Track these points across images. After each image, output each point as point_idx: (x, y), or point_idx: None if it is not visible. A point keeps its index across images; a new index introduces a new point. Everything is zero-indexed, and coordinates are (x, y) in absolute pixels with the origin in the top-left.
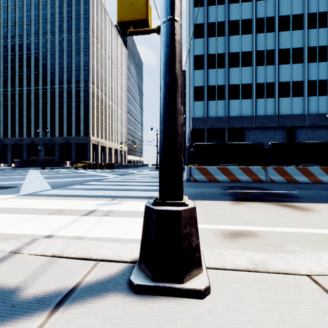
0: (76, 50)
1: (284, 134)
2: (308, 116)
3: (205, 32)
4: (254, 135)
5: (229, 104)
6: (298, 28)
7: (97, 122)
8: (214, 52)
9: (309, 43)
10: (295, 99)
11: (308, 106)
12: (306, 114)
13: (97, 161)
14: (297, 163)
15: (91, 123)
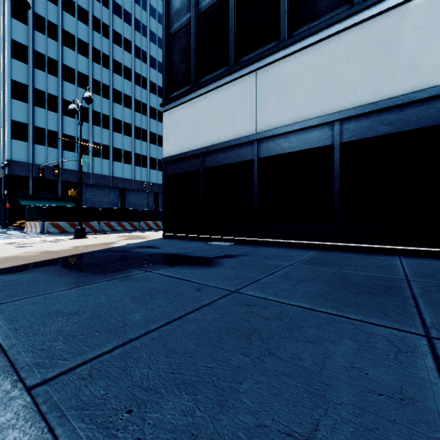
0: None
1: (118, 194)
2: (135, 181)
3: (31, 59)
4: (91, 192)
5: (63, 155)
6: (128, 107)
7: None
8: (44, 89)
9: (136, 123)
10: (126, 166)
11: (135, 174)
12: (134, 179)
13: None
14: (117, 220)
15: None
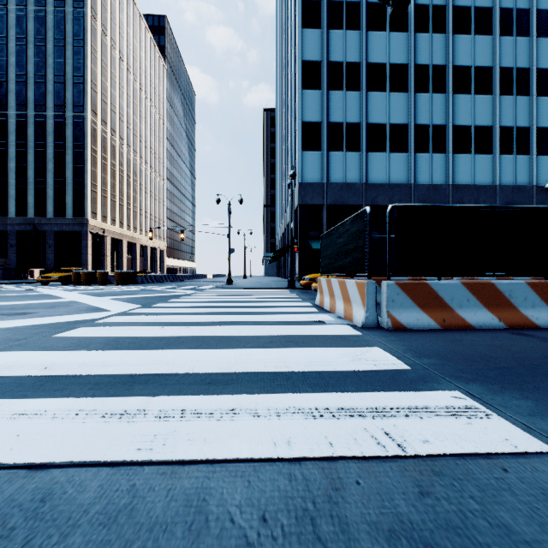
0: (56, 42)
1: None
2: (501, 188)
3: (324, 18)
4: None
5: (368, 161)
6: (484, 32)
7: (102, 190)
8: (340, 59)
9: (501, 60)
10: (479, 158)
11: (500, 172)
12: (497, 185)
13: (102, 268)
14: None
15: (89, 191)
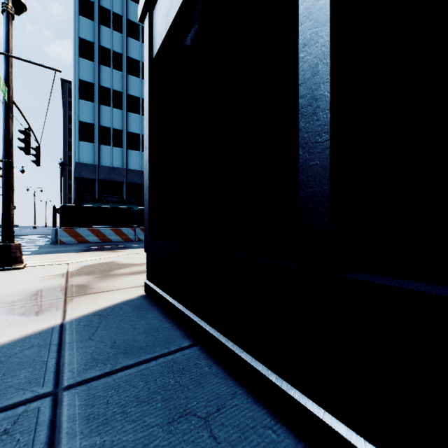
0: None
1: None
2: None
3: (97, 56)
4: None
5: (128, 155)
6: None
7: None
8: (109, 86)
9: None
10: None
11: None
12: None
13: None
14: None
15: None
